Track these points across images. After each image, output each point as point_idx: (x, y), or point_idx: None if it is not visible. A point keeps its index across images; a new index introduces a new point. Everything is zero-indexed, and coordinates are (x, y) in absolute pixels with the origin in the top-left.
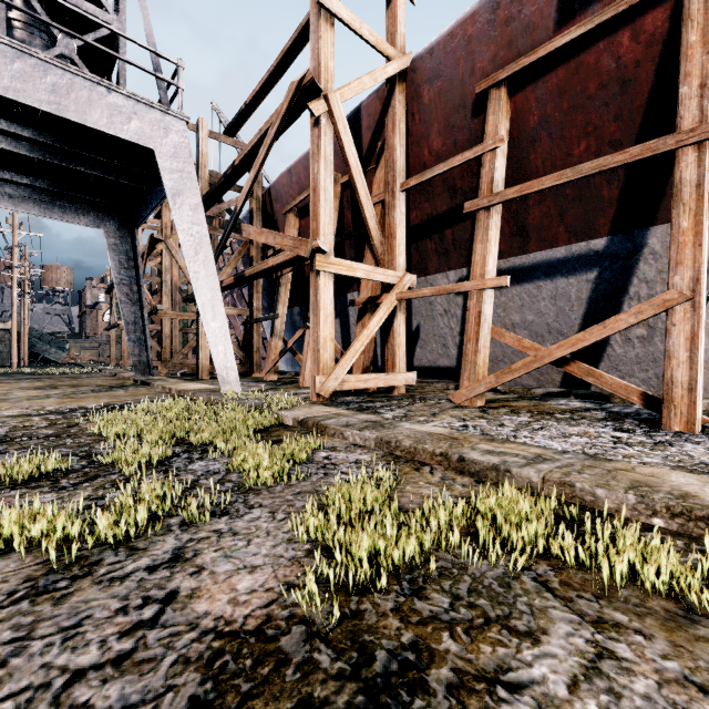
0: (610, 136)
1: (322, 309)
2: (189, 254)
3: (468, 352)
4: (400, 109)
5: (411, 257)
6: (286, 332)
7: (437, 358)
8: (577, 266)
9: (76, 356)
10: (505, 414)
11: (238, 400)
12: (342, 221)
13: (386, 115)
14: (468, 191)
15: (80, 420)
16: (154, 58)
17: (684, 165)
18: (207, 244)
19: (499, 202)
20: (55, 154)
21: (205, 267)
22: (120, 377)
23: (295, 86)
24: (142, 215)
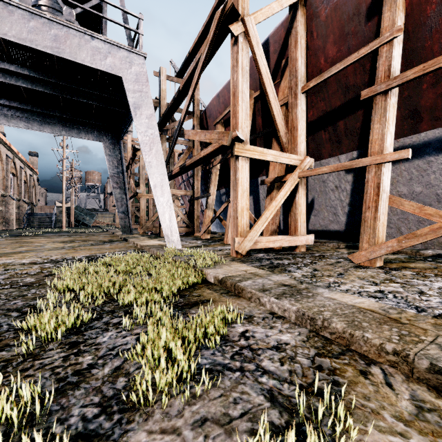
0: None
1: (240, 186)
2: (145, 149)
3: (366, 219)
4: (301, 28)
5: (308, 146)
6: (216, 206)
7: (328, 223)
8: None
9: (100, 221)
10: (414, 278)
11: (176, 255)
12: (255, 125)
13: (289, 36)
14: (360, 86)
15: (55, 270)
16: (124, 16)
17: None
18: (158, 142)
19: (398, 84)
20: (68, 92)
21: (156, 158)
22: (115, 235)
23: (219, 14)
24: (123, 130)
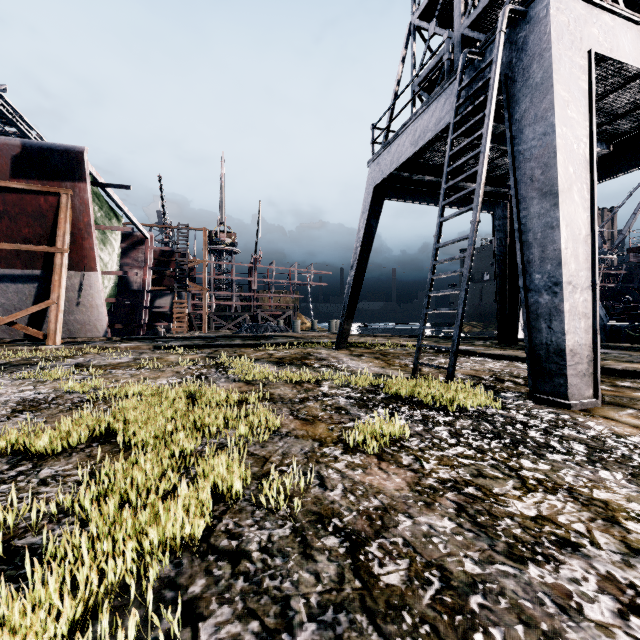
0: (39, 232)
1: None
2: None
3: None
4: None
5: None
6: None
7: None
8: (28, 280)
9: None
10: None
11: None
12: None
13: None
14: None
15: None
16: None
17: (57, 259)
18: None
19: None
20: None
21: None
22: None
23: None
24: None
